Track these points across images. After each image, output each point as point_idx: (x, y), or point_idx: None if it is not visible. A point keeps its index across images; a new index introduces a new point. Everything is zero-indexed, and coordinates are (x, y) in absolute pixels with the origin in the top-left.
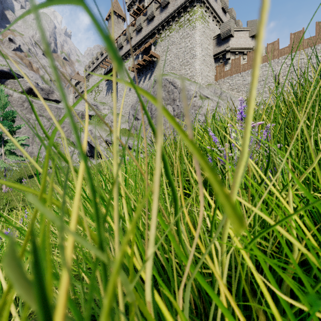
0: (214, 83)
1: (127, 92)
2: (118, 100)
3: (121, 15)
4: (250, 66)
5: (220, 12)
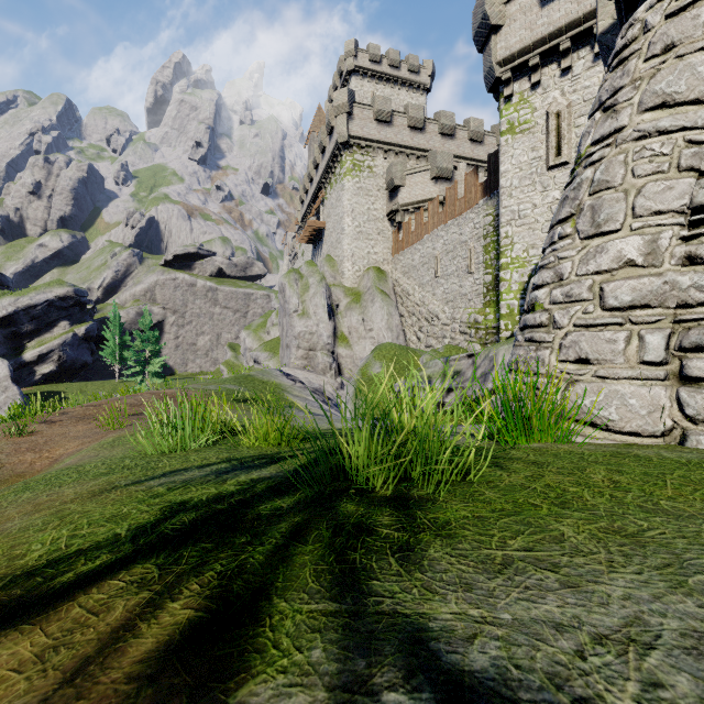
0: (390, 259)
1: None
2: None
3: None
4: (417, 238)
5: (404, 136)
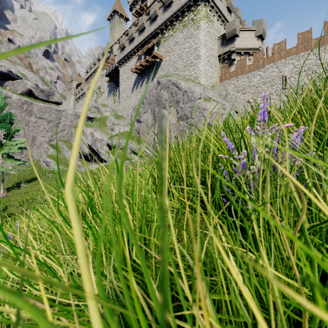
0: (219, 84)
1: (129, 93)
2: (120, 102)
3: (123, 15)
4: (256, 67)
5: (225, 12)
